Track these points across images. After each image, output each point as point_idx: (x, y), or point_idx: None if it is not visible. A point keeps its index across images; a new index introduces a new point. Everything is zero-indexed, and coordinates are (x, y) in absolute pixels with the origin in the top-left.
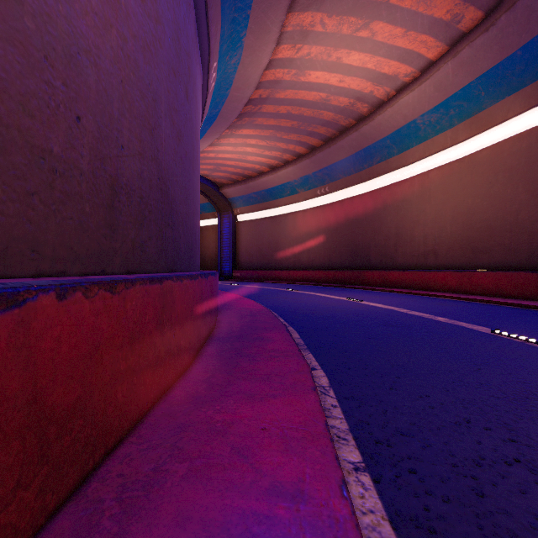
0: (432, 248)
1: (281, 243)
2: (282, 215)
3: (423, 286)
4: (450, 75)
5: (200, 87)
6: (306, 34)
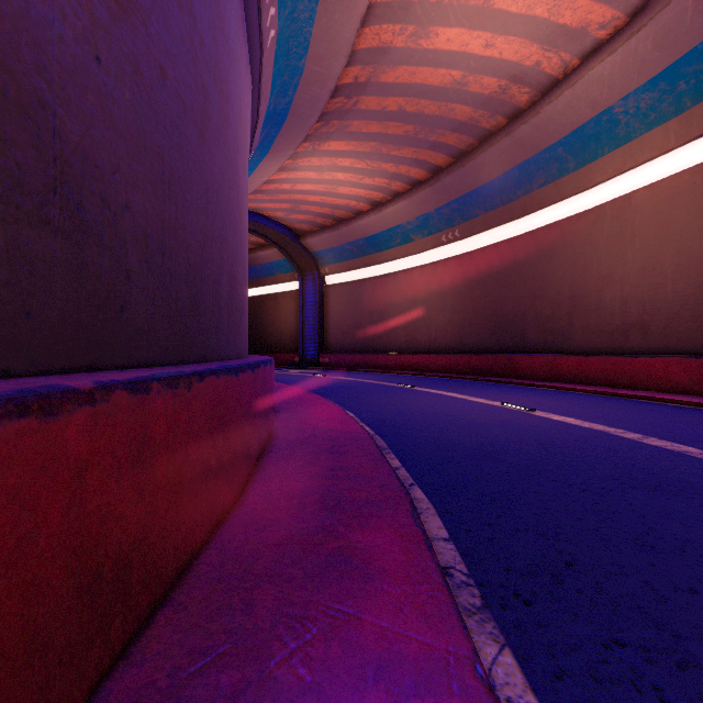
0: (637, 319)
1: (387, 315)
2: (390, 274)
3: (622, 381)
4: (689, 13)
5: (236, 5)
6: None
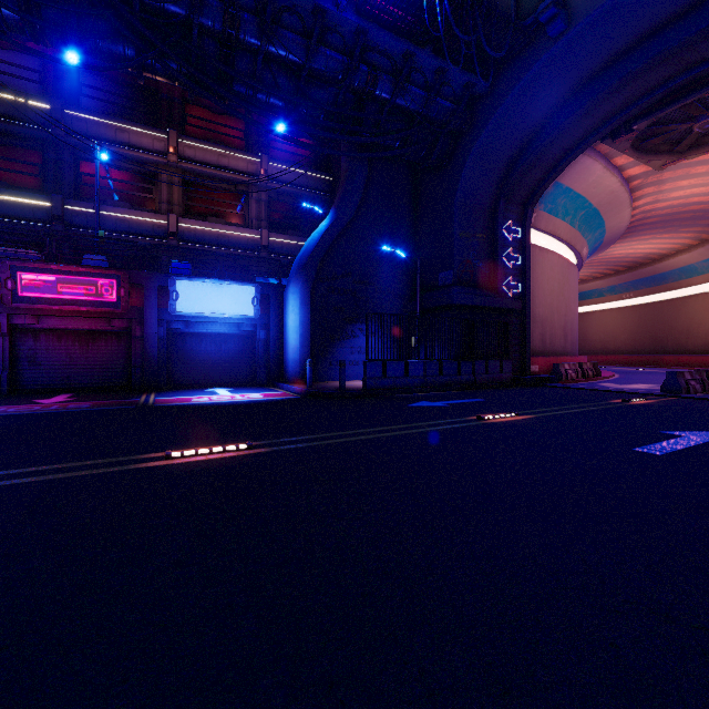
0: None
1: (588, 334)
2: (590, 312)
3: (701, 365)
4: (705, 252)
5: None
6: (611, 248)
